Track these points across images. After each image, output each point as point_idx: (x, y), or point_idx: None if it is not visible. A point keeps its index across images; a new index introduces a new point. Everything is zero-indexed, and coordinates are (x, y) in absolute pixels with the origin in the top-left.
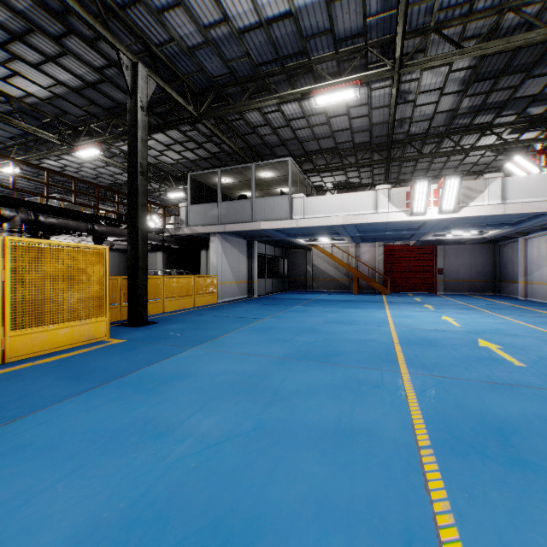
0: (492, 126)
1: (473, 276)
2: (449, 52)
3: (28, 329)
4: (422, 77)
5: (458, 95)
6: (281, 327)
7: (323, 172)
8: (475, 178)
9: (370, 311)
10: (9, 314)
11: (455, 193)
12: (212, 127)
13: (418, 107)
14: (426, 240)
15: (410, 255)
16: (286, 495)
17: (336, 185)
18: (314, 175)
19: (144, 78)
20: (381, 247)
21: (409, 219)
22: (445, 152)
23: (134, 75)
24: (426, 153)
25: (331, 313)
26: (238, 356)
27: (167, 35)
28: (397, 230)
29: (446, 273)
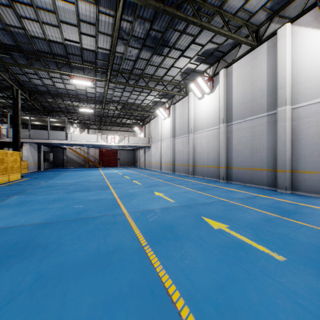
0: (130, 118)
1: (128, 161)
2: (115, 109)
3: (11, 174)
4: (110, 107)
5: (119, 111)
6: (72, 174)
7: (74, 117)
8: (129, 128)
9: (96, 171)
10: (10, 170)
11: (118, 139)
12: (33, 102)
13: (109, 111)
14: (114, 148)
15: (109, 153)
16: (92, 179)
17: (79, 122)
18: (70, 118)
19: (20, 94)
20: (98, 149)
21: (107, 144)
22: (118, 123)
23: (17, 93)
24: (112, 122)
25: (84, 172)
26: (70, 177)
27: (28, 80)
28: (104, 146)
29: (120, 160)
